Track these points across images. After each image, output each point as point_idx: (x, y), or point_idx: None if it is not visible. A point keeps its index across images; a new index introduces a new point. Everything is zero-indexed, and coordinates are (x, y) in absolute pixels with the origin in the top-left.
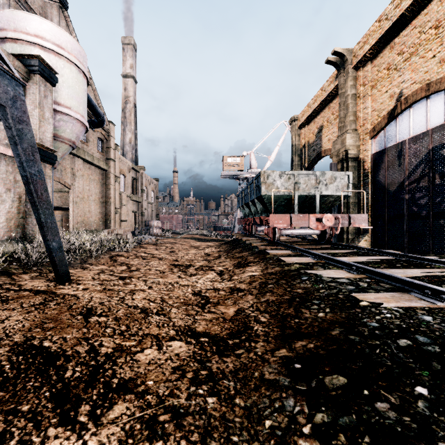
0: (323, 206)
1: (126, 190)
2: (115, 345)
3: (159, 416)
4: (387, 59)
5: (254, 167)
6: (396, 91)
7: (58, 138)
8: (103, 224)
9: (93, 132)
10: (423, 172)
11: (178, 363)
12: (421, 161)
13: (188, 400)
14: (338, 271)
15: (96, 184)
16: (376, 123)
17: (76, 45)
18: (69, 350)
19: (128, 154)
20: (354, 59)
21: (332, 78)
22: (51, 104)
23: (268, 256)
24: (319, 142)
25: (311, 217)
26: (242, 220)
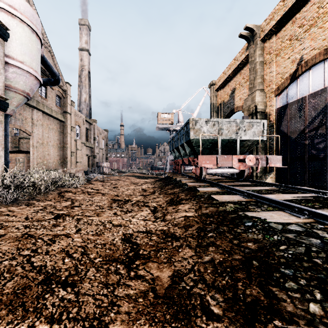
0: (242, 149)
1: (81, 138)
2: None
3: None
4: (289, 32)
5: (181, 122)
6: (297, 57)
7: (12, 88)
8: (61, 164)
9: (52, 90)
10: (321, 121)
11: None
12: (319, 113)
13: None
14: (279, 213)
15: (55, 132)
16: (280, 83)
17: (29, 8)
18: None
19: (83, 110)
20: (262, 33)
21: (243, 49)
22: (2, 56)
23: (199, 193)
24: (232, 101)
25: (234, 158)
26: (172, 162)
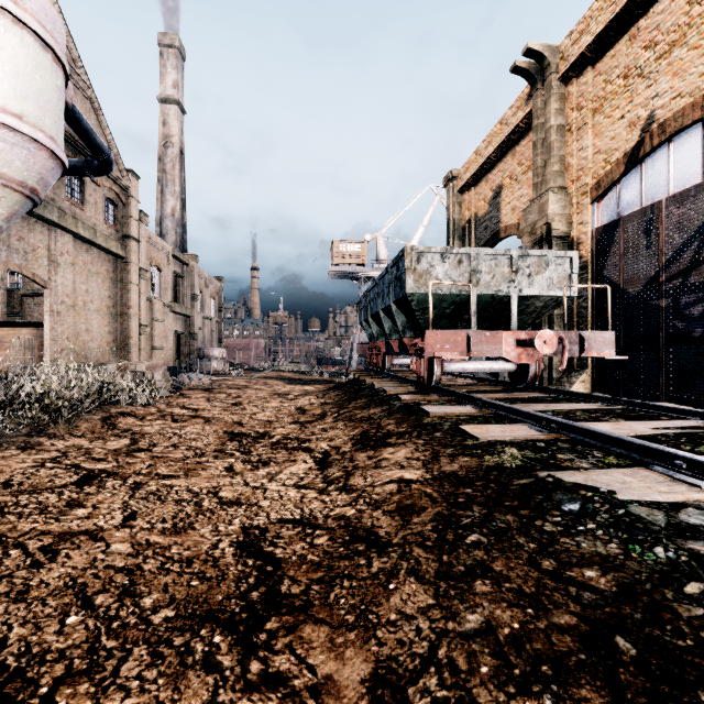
0: (522, 318)
1: (163, 294)
2: None
3: None
4: (624, 59)
5: (383, 261)
6: (642, 114)
7: None
8: (117, 353)
9: (95, 186)
10: (697, 256)
11: None
12: (691, 238)
13: None
14: (642, 475)
15: (103, 281)
16: (602, 174)
17: None
18: None
19: (169, 233)
20: (562, 63)
21: (519, 101)
22: None
23: (428, 419)
24: (495, 213)
25: (507, 337)
26: (365, 347)
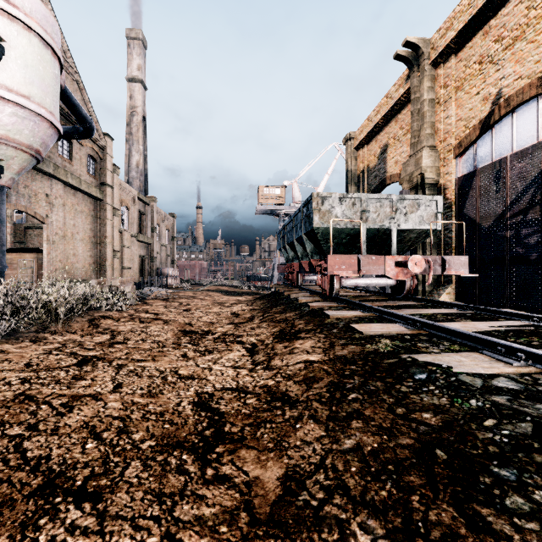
0: (400, 246)
1: (130, 227)
2: None
3: None
4: (479, 49)
5: (297, 201)
6: (492, 91)
7: (10, 141)
8: (97, 272)
9: (80, 146)
10: (533, 199)
11: None
12: (529, 185)
13: None
14: (474, 356)
15: (86, 218)
16: (463, 136)
17: (40, 6)
18: None
19: (135, 181)
20: (433, 52)
21: (401, 80)
22: None
23: (328, 320)
24: (383, 165)
25: (388, 260)
26: (283, 267)
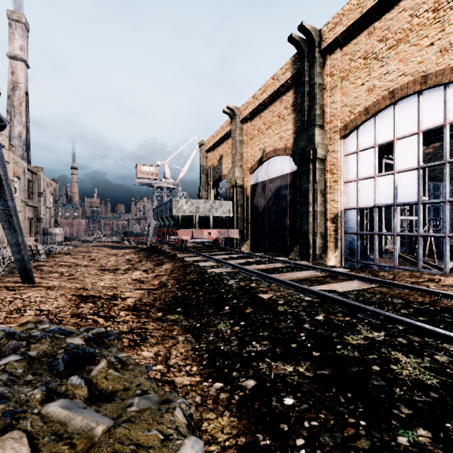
0: (215, 223)
1: (21, 194)
2: (113, 293)
3: (142, 298)
4: (258, 124)
5: (168, 177)
6: (262, 147)
7: None
8: None
9: None
10: (274, 202)
11: (141, 293)
12: (273, 195)
13: (148, 296)
14: (209, 262)
15: None
16: (253, 164)
17: None
18: (96, 295)
19: (17, 149)
20: (241, 116)
21: (228, 122)
22: None
23: (177, 258)
24: (220, 167)
25: (205, 231)
26: (157, 230)
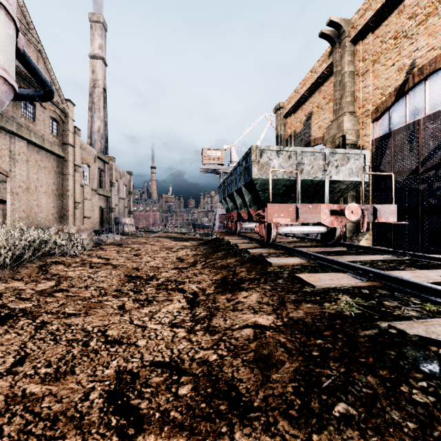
0: (330, 196)
1: (91, 182)
2: None
3: None
4: (394, 26)
5: (235, 162)
6: (407, 62)
7: None
8: (59, 221)
9: (44, 109)
10: None
11: None
12: None
13: None
14: None
15: (49, 173)
16: (379, 103)
17: None
18: None
19: (96, 143)
20: (353, 31)
21: (324, 56)
22: None
23: (271, 268)
24: (308, 130)
25: (323, 208)
26: (223, 216)
